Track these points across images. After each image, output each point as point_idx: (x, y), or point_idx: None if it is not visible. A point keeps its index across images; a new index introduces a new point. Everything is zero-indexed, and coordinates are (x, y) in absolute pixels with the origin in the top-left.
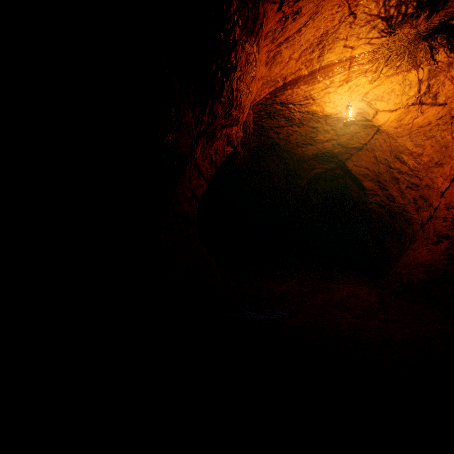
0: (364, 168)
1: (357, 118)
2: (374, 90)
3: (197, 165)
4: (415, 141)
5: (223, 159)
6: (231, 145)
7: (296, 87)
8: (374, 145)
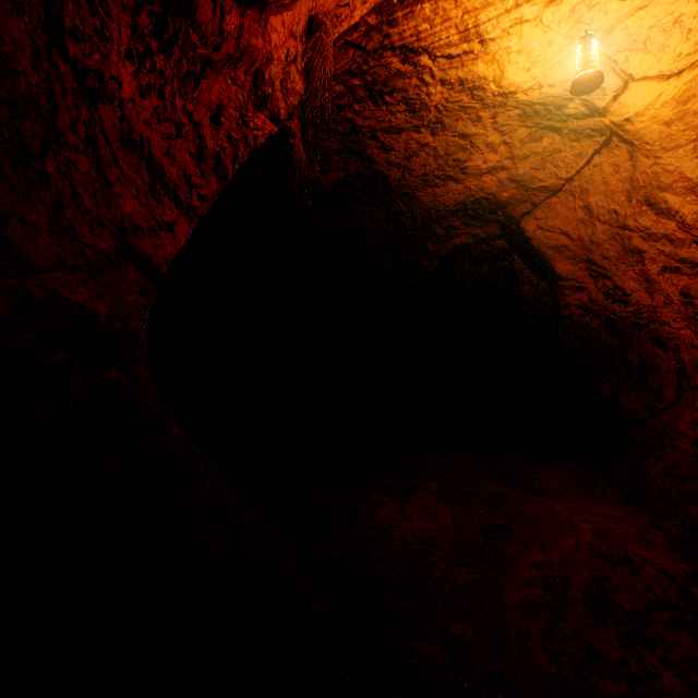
0: (559, 233)
1: (567, 109)
2: (628, 22)
3: (141, 147)
4: None
5: (245, 153)
6: (269, 112)
7: None
8: (590, 181)
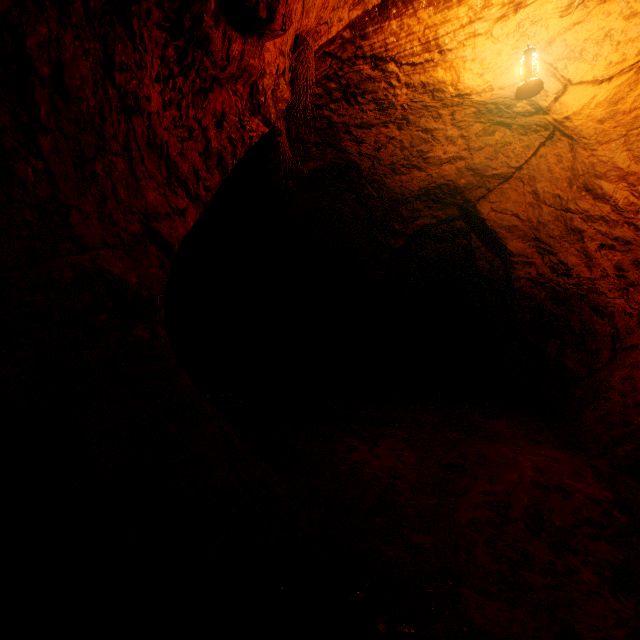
0: (510, 215)
1: (516, 108)
2: (566, 35)
3: (161, 148)
4: (637, 150)
5: (242, 151)
6: (262, 116)
7: (409, 13)
8: (537, 169)
